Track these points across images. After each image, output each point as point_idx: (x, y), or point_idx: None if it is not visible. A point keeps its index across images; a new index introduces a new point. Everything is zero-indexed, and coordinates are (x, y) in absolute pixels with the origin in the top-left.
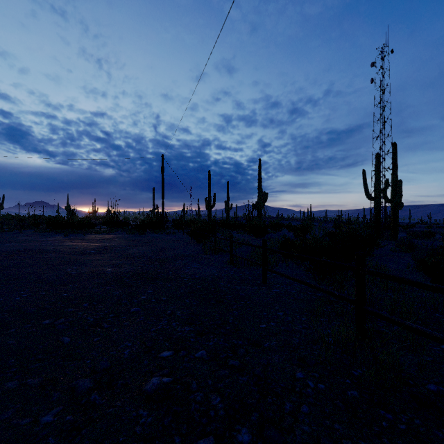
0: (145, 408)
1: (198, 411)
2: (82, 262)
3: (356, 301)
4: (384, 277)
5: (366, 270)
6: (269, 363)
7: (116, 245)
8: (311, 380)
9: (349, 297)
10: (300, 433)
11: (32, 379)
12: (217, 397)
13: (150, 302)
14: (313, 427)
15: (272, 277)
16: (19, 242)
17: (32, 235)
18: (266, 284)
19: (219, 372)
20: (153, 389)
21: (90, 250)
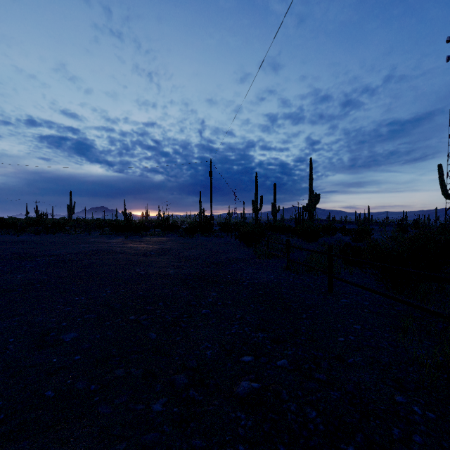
0: (241, 411)
1: (295, 421)
2: (147, 263)
3: None
4: None
5: None
6: (360, 380)
7: (172, 247)
8: (416, 406)
9: None
10: None
11: (134, 369)
12: (312, 411)
13: (217, 305)
14: None
15: (337, 285)
16: (90, 243)
17: (99, 237)
18: (332, 293)
19: (307, 384)
20: (245, 393)
21: (150, 252)
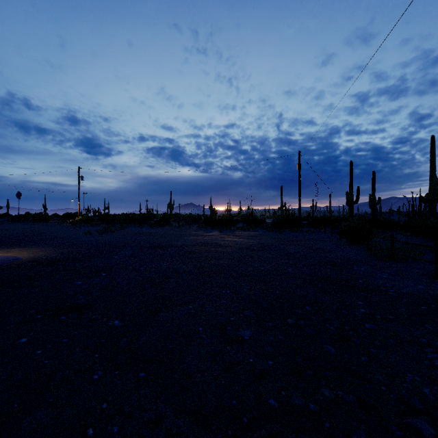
0: None
1: None
2: (259, 259)
3: None
4: None
5: None
6: None
7: (269, 242)
8: None
9: None
10: None
11: (340, 391)
12: None
13: (376, 318)
14: None
15: None
16: (194, 236)
17: (197, 230)
18: None
19: None
20: None
21: (253, 247)
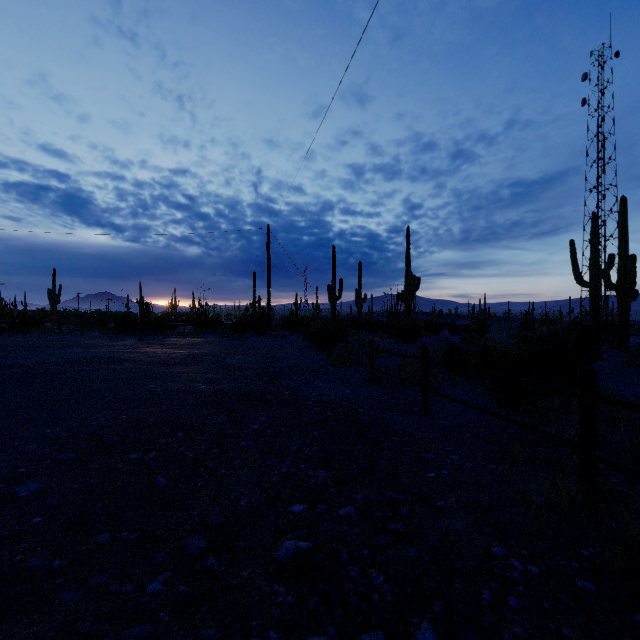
0: (280, 583)
1: (354, 592)
2: (168, 376)
3: (580, 443)
4: (630, 407)
5: (598, 397)
6: (449, 530)
7: (208, 352)
8: (516, 559)
9: (568, 437)
10: (511, 638)
11: (127, 532)
12: (379, 575)
13: (265, 433)
14: (529, 629)
15: (436, 402)
16: (82, 347)
17: (97, 338)
18: (428, 413)
19: (377, 539)
20: (288, 557)
21: (175, 360)
